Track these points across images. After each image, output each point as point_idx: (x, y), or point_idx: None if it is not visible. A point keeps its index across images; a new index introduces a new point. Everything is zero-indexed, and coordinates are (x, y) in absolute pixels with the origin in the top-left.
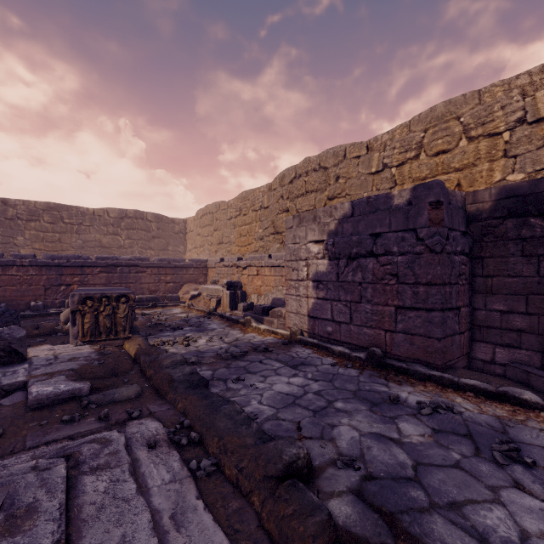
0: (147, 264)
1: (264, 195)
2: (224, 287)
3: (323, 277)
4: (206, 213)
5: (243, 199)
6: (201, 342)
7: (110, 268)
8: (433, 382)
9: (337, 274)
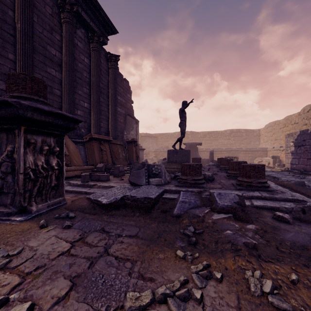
0: (241, 150)
1: (296, 118)
2: (270, 158)
3: (293, 152)
4: (269, 126)
5: (286, 119)
6: None
7: (229, 151)
8: (310, 175)
9: (295, 151)
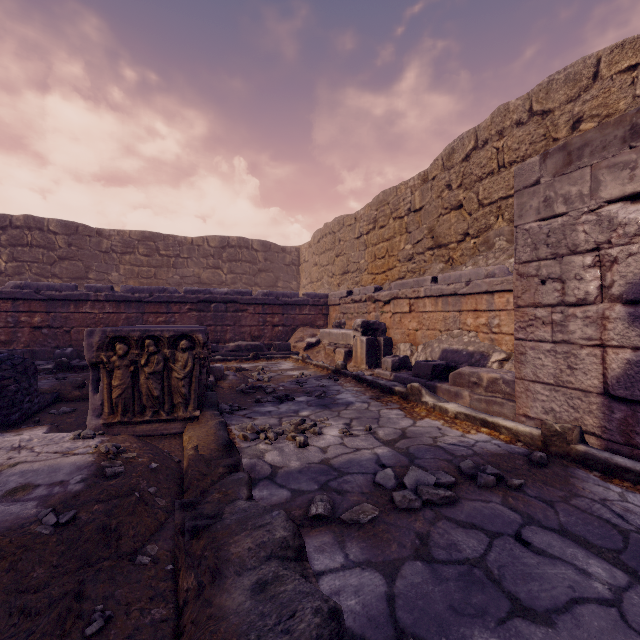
0: (248, 300)
1: (415, 192)
2: (358, 331)
3: None
4: (326, 234)
5: (379, 204)
6: (329, 435)
7: (202, 304)
8: None
9: None
